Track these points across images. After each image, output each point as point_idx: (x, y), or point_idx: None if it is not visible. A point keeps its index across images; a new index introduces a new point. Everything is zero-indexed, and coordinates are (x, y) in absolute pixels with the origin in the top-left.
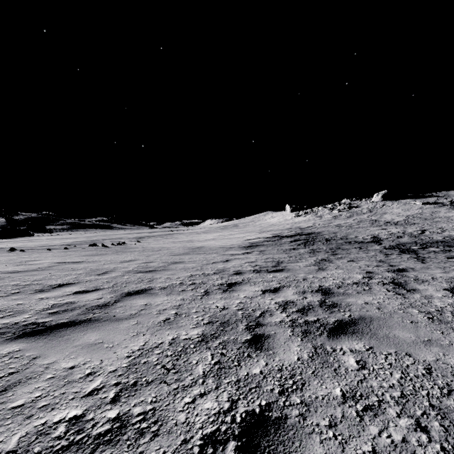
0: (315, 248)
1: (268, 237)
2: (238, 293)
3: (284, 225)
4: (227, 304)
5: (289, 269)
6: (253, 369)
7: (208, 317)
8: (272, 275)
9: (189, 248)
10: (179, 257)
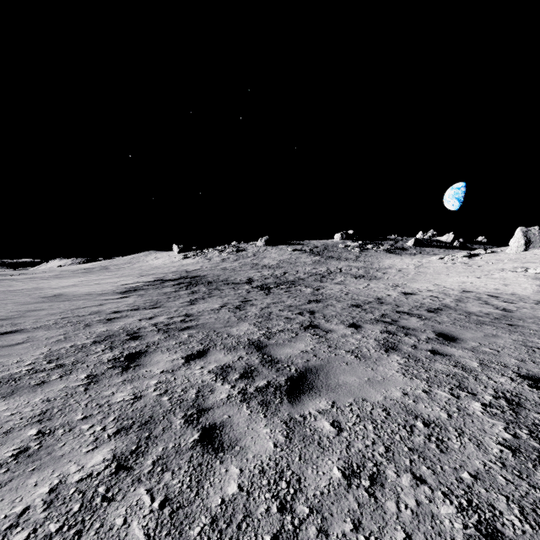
0: (196, 290)
1: (149, 281)
2: (118, 322)
3: (169, 268)
4: (110, 328)
5: (165, 306)
6: (132, 345)
7: (96, 335)
8: (149, 311)
9: (40, 297)
10: (33, 305)
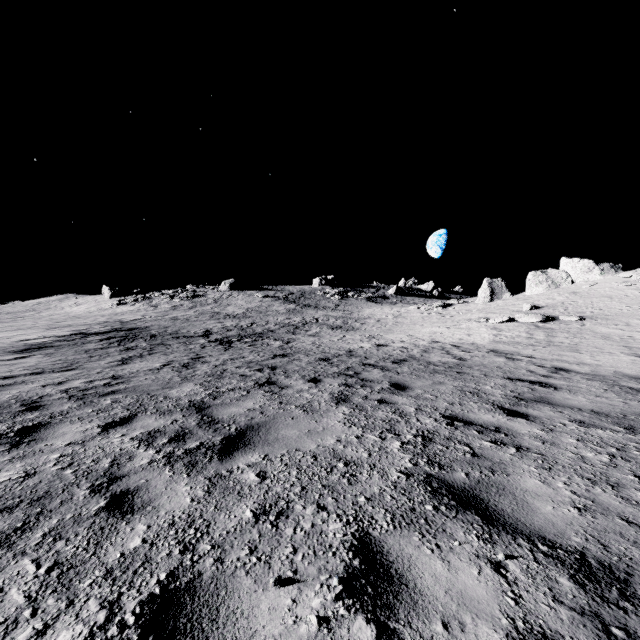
0: (132, 346)
1: (64, 335)
2: (9, 391)
3: (96, 318)
4: None
5: (85, 367)
6: (28, 417)
7: None
8: (59, 374)
9: None
10: None
